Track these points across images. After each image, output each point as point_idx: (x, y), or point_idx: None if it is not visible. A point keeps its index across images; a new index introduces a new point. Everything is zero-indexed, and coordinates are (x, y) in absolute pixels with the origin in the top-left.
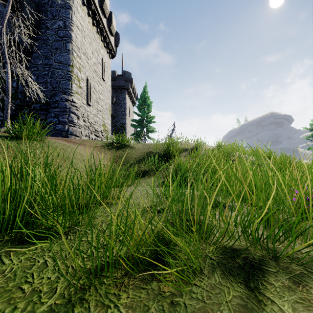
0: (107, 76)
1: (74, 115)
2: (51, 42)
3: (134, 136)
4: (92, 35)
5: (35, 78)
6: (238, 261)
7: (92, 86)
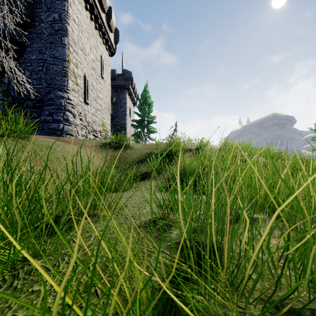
0: (107, 74)
1: (70, 113)
2: (46, 36)
3: (135, 137)
4: (90, 30)
5: (28, 74)
6: None
7: (90, 83)
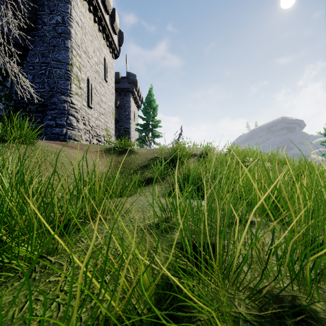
0: (110, 77)
1: (73, 118)
2: (48, 39)
3: (139, 141)
4: (94, 33)
5: (31, 78)
6: (291, 325)
7: (94, 87)
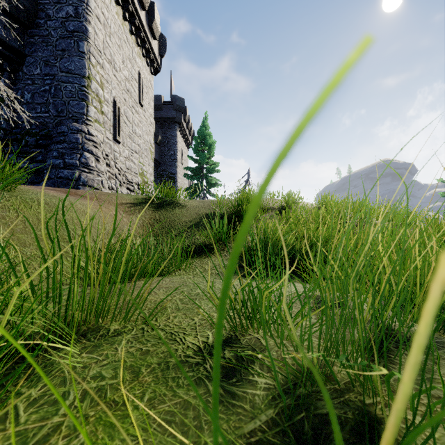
0: (148, 100)
1: (90, 155)
2: (55, 40)
3: (189, 192)
4: (123, 34)
5: (29, 97)
6: None
7: (123, 113)
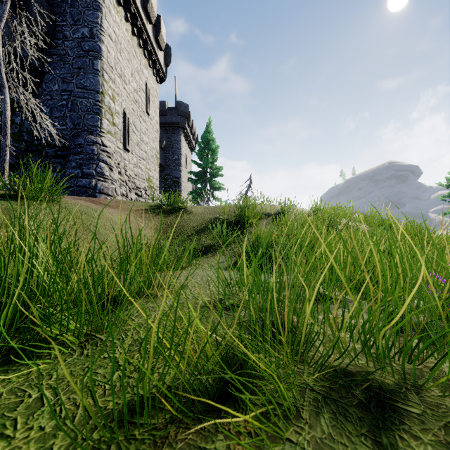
0: (154, 109)
1: (105, 165)
2: (72, 59)
3: (193, 196)
4: (132, 49)
5: (48, 111)
6: (358, 395)
7: (132, 123)
